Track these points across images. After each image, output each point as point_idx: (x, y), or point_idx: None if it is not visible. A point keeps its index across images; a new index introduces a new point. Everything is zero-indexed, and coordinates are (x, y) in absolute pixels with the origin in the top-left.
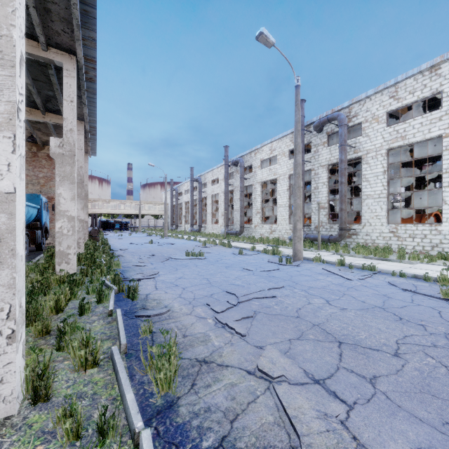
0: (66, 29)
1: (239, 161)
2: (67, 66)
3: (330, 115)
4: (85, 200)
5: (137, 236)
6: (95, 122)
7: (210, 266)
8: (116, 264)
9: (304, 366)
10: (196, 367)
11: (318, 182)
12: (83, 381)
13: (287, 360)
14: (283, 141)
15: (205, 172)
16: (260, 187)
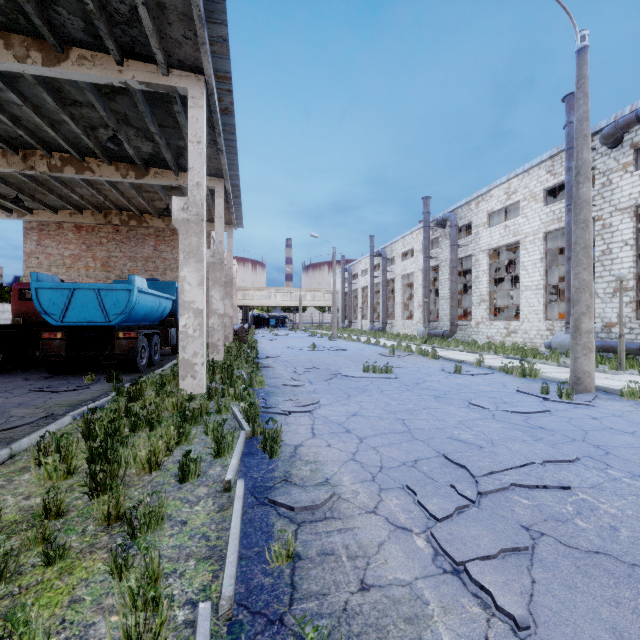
0: (188, 33)
1: (449, 219)
2: (193, 92)
3: None
4: (230, 288)
5: (296, 336)
6: (238, 178)
7: (405, 393)
8: (258, 382)
9: None
10: None
11: (610, 242)
12: None
13: None
14: (531, 175)
15: (393, 242)
16: (487, 258)
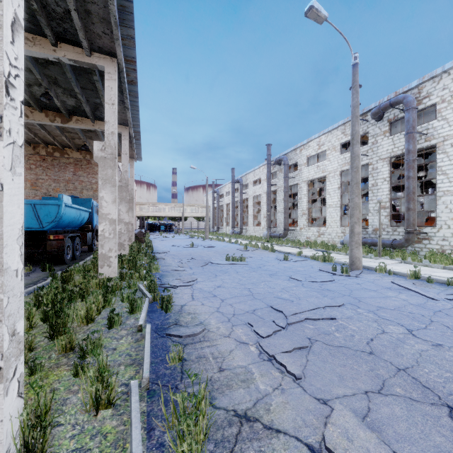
0: (106, 30)
1: (283, 159)
2: (109, 69)
3: (393, 98)
4: (132, 203)
5: (180, 238)
6: (139, 126)
7: (251, 273)
8: (155, 268)
9: (400, 450)
10: (235, 426)
11: (376, 178)
12: (91, 429)
13: (370, 436)
14: (333, 134)
15: (247, 173)
16: (306, 186)
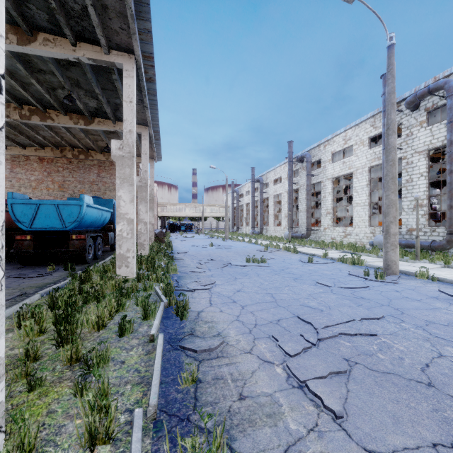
0: (123, 26)
1: (305, 156)
2: (127, 66)
3: (431, 84)
4: (152, 203)
5: (200, 238)
6: (158, 126)
7: (274, 276)
8: (173, 269)
9: None
10: None
11: (411, 174)
12: None
13: None
14: (360, 127)
15: (267, 172)
16: (331, 184)
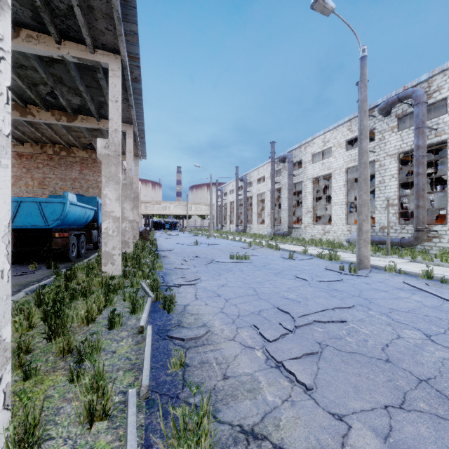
0: (110, 26)
1: (287, 157)
2: (112, 66)
3: (401, 93)
4: (136, 201)
5: (184, 235)
6: (143, 124)
7: (256, 271)
8: (158, 266)
9: None
10: (240, 445)
11: (384, 175)
12: (84, 444)
13: None
14: (338, 130)
15: (251, 171)
16: (311, 184)
